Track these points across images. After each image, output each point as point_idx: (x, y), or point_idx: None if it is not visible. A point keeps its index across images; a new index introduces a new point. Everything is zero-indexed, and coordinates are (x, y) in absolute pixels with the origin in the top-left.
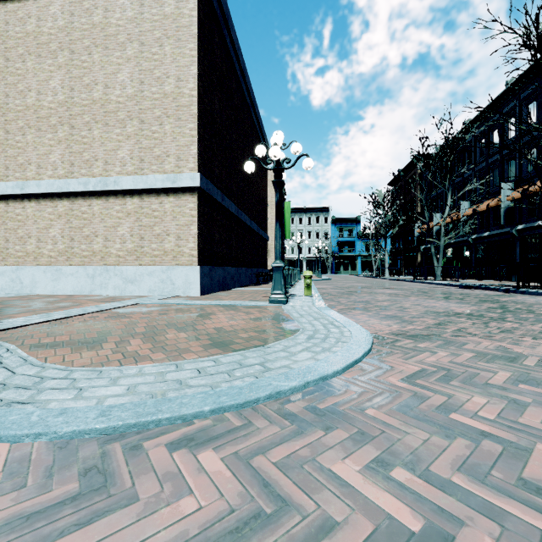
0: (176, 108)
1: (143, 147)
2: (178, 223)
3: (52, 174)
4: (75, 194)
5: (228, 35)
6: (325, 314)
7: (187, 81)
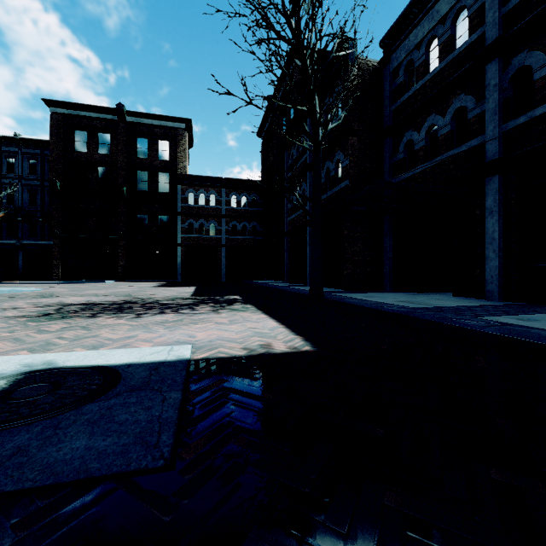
0: None
1: None
2: None
3: None
4: None
5: None
6: None
7: None
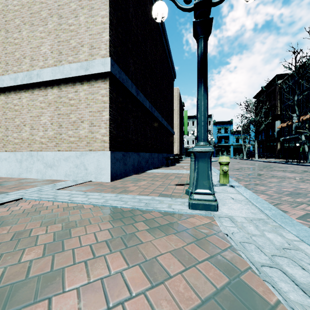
0: None
1: (61, 41)
2: (91, 110)
3: None
4: (9, 89)
5: None
6: None
7: None
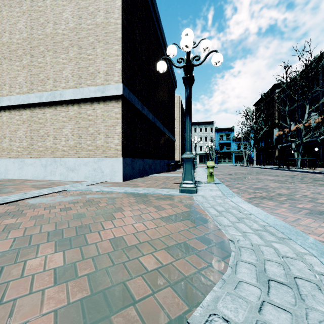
0: (105, 35)
1: (81, 67)
2: (106, 125)
3: (19, 91)
4: (34, 105)
5: None
6: (247, 211)
7: (113, 13)
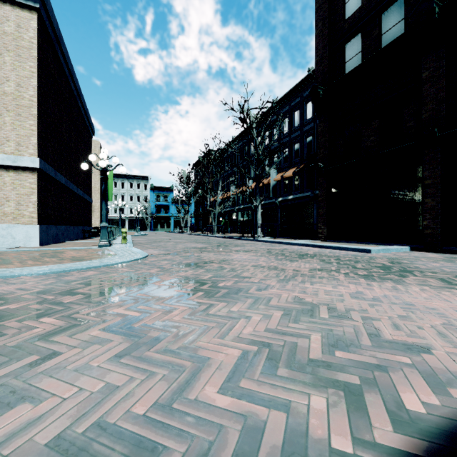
0: (16, 106)
1: None
2: (18, 193)
3: None
4: None
5: (59, 49)
6: (131, 249)
7: (27, 89)
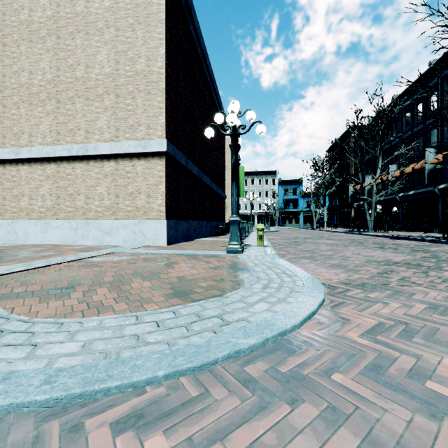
0: (146, 84)
1: (118, 118)
2: (148, 183)
3: (42, 142)
4: (61, 158)
5: (191, 22)
6: (277, 263)
7: (156, 61)
